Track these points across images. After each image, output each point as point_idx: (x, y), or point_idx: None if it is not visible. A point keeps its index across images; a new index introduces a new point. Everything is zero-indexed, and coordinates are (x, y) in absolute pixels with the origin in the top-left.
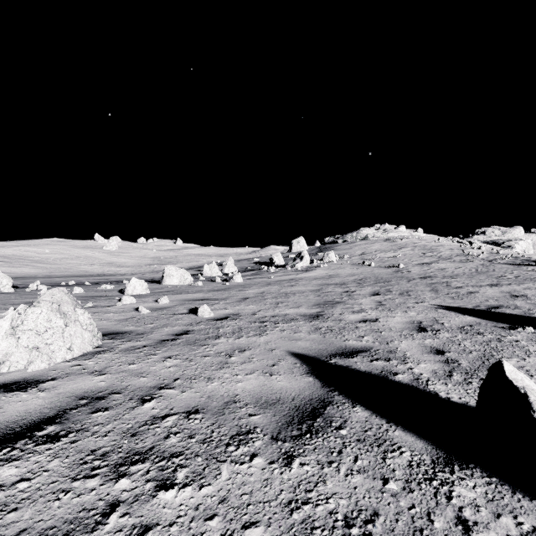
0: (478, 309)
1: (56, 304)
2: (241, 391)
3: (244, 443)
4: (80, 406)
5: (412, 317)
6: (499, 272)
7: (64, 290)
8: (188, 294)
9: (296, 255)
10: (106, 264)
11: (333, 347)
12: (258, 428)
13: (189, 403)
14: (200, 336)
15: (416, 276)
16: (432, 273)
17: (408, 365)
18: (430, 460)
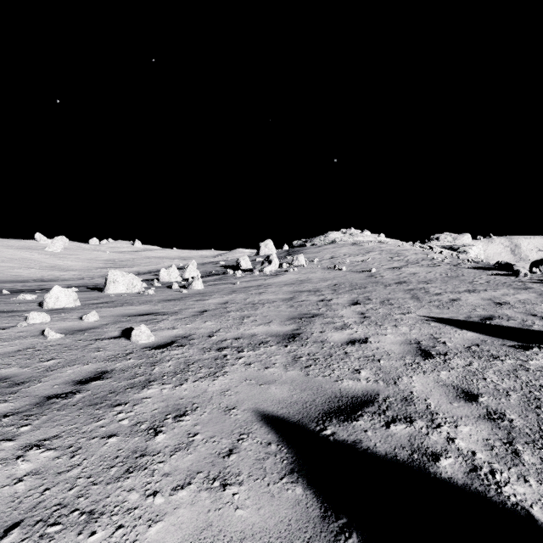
0: (472, 321)
1: None
2: None
3: None
4: None
5: (406, 335)
6: (469, 277)
7: None
8: (131, 306)
9: (265, 259)
10: (48, 267)
11: (323, 395)
12: None
13: None
14: (119, 382)
15: (391, 282)
16: (406, 278)
17: (443, 431)
18: None
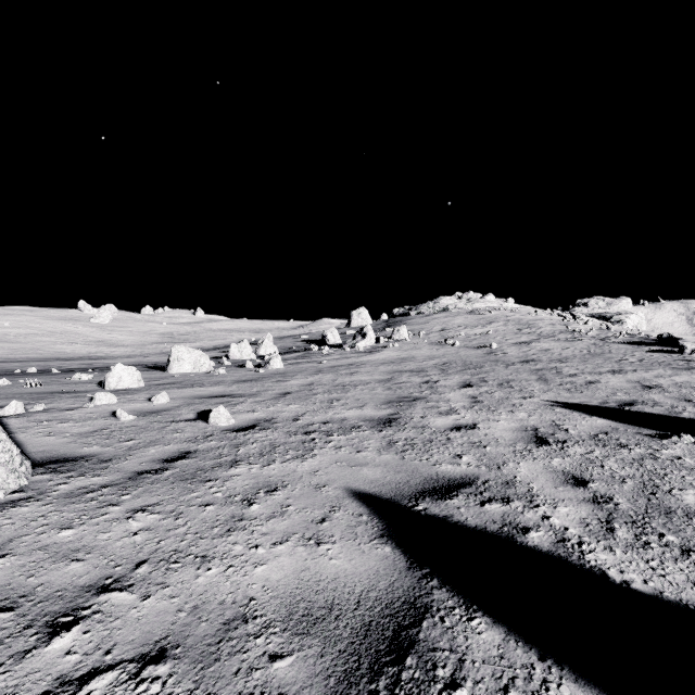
0: (608, 407)
1: None
2: (260, 588)
3: None
4: None
5: (523, 421)
6: (617, 354)
7: None
8: (202, 387)
9: (357, 332)
10: (94, 342)
11: (419, 477)
12: None
13: (151, 629)
14: (206, 462)
15: (515, 360)
16: (535, 355)
17: (540, 510)
18: None
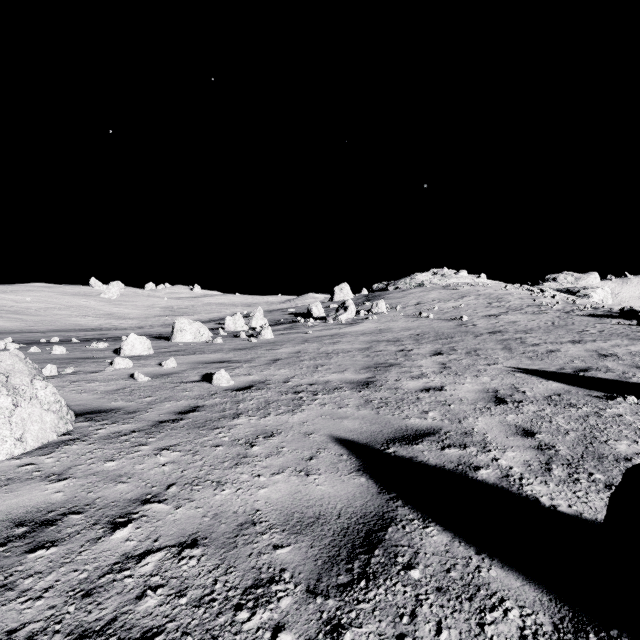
0: (564, 372)
1: (3, 375)
2: (264, 503)
3: (263, 603)
4: (13, 539)
5: (485, 384)
6: (580, 326)
7: (18, 354)
8: (203, 354)
9: (340, 305)
10: (104, 315)
11: (390, 428)
12: (286, 571)
13: (185, 527)
14: (213, 414)
15: (484, 331)
16: (502, 327)
17: (491, 454)
18: (550, 624)
